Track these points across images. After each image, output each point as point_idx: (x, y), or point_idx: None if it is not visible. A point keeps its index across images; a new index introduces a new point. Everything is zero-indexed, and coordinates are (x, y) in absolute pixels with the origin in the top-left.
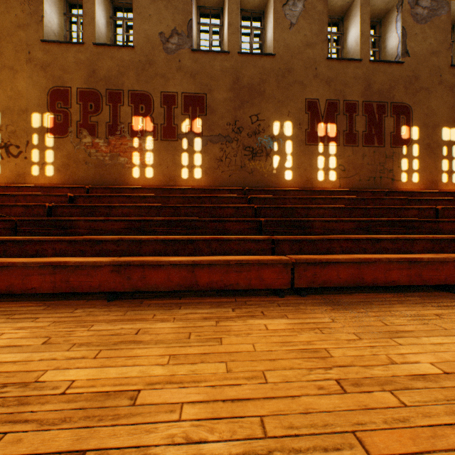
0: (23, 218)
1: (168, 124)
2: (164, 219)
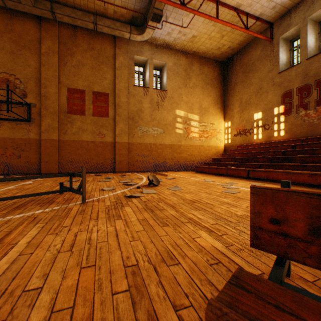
0: (273, 156)
1: None
2: None
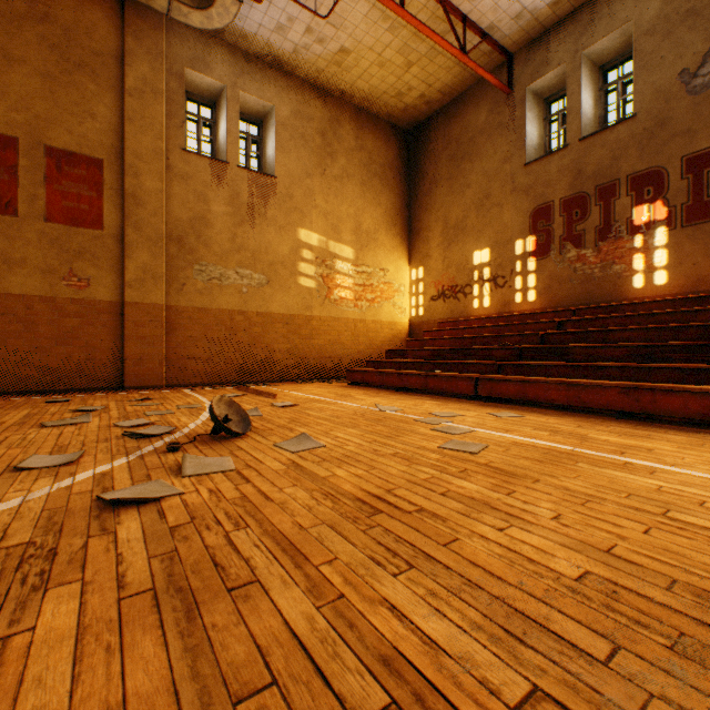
0: (525, 346)
1: (693, 201)
2: (682, 343)
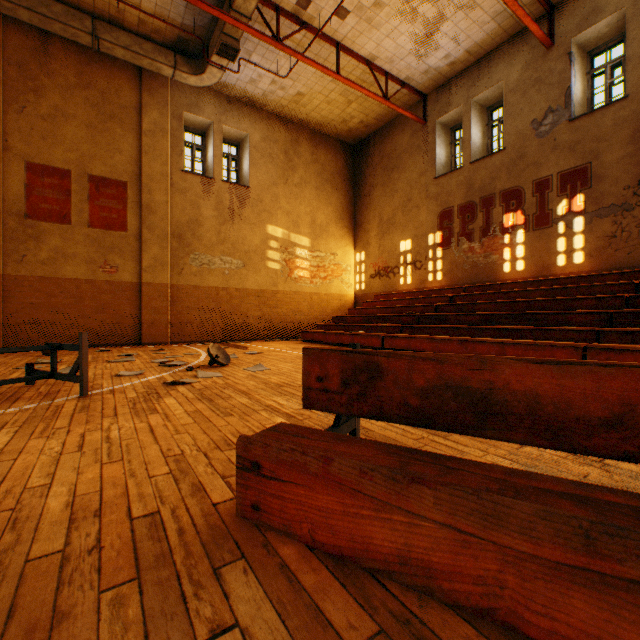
0: (421, 314)
1: (539, 212)
2: (507, 313)
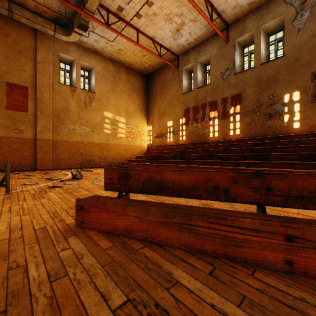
0: (174, 155)
1: (223, 112)
2: (208, 155)
